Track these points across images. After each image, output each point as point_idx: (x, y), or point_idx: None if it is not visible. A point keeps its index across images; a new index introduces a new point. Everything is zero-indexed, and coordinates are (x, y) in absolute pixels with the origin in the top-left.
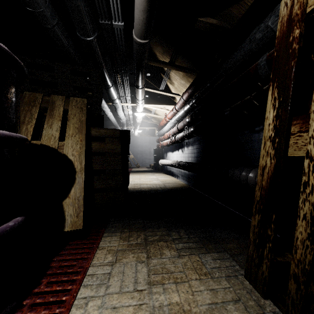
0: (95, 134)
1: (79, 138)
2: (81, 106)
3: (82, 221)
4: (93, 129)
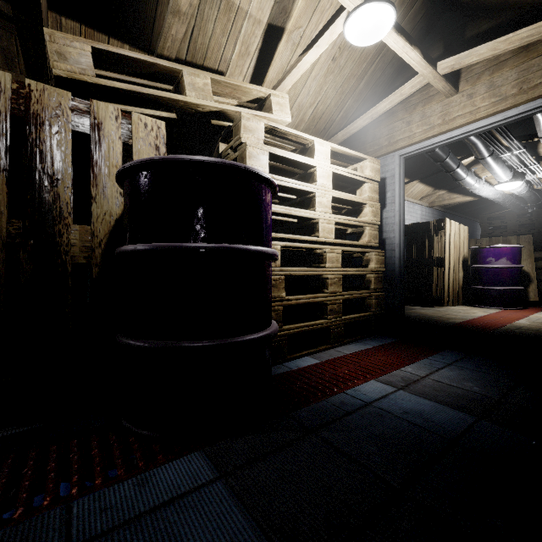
0: (538, 256)
1: (530, 261)
2: (528, 240)
3: (537, 298)
4: (537, 253)
